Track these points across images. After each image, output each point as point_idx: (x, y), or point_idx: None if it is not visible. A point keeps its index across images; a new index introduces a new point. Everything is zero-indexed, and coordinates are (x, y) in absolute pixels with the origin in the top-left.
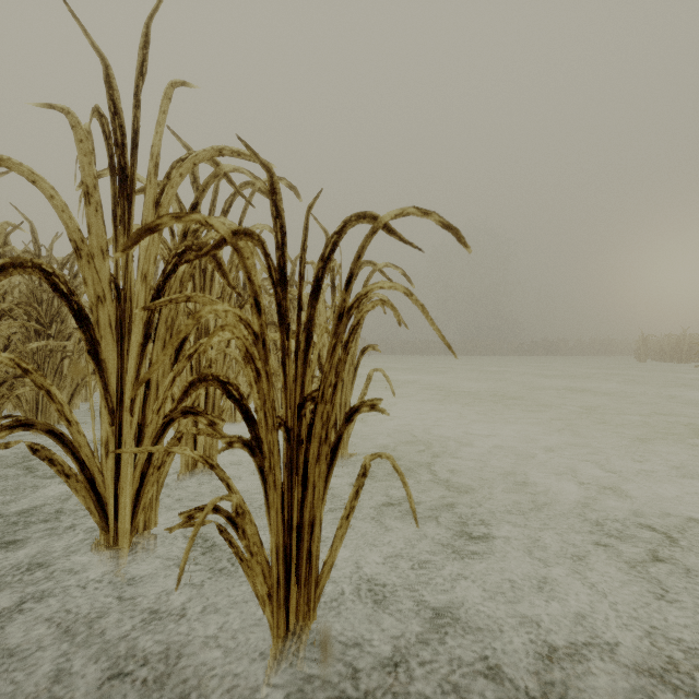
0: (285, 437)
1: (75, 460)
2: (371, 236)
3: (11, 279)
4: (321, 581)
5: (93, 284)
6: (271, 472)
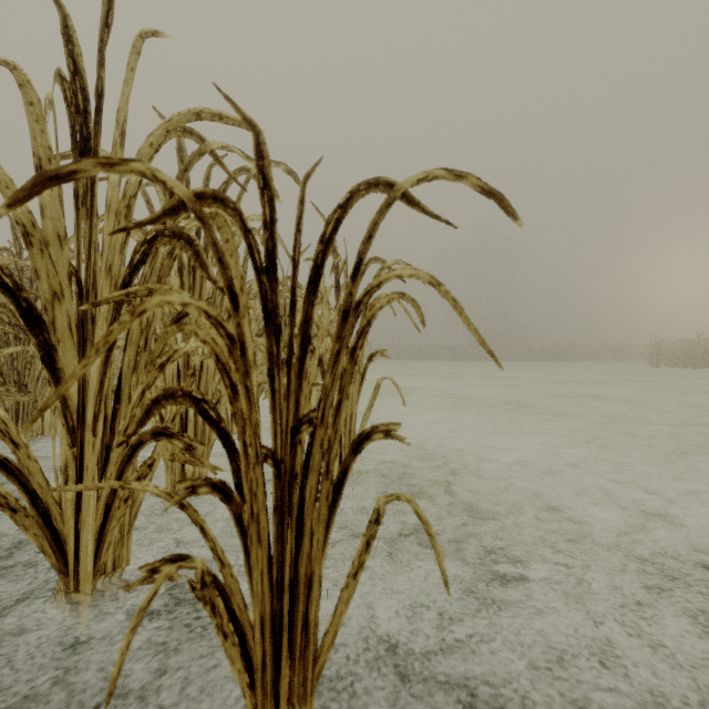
0: (273, 472)
1: (24, 490)
2: (386, 209)
3: None
4: (321, 656)
5: (47, 277)
6: (253, 520)
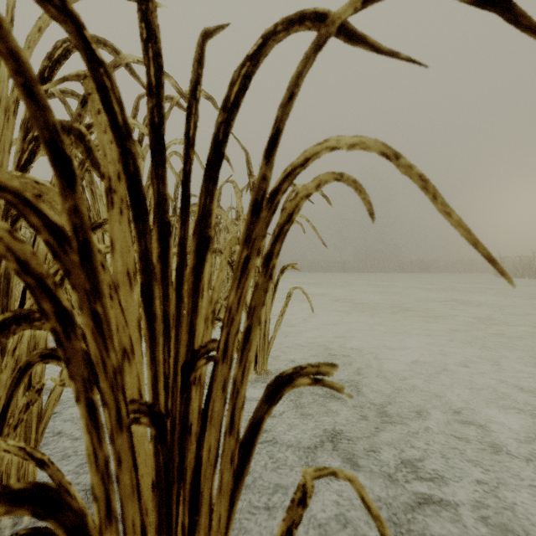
0: (151, 432)
1: None
2: (315, 53)
3: None
4: None
5: None
6: (111, 520)
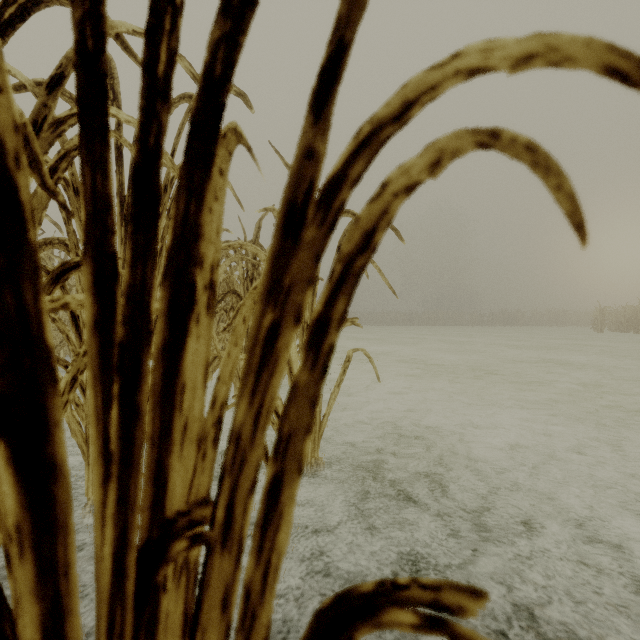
0: None
1: None
2: None
3: None
4: None
5: None
6: None
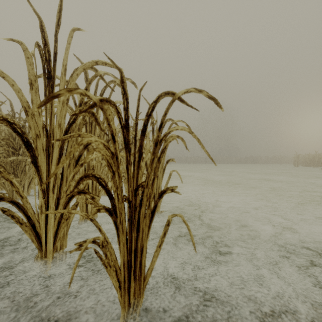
0: (128, 205)
1: (25, 215)
2: (172, 103)
3: (0, 127)
4: (146, 278)
5: (34, 128)
6: (120, 224)
